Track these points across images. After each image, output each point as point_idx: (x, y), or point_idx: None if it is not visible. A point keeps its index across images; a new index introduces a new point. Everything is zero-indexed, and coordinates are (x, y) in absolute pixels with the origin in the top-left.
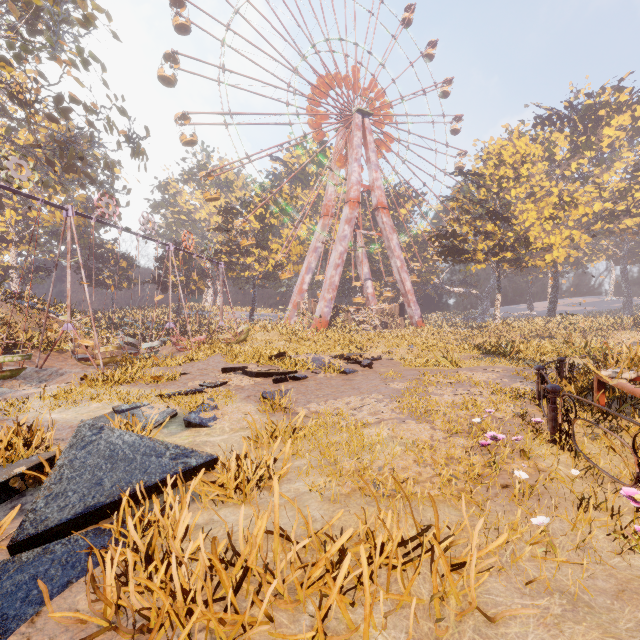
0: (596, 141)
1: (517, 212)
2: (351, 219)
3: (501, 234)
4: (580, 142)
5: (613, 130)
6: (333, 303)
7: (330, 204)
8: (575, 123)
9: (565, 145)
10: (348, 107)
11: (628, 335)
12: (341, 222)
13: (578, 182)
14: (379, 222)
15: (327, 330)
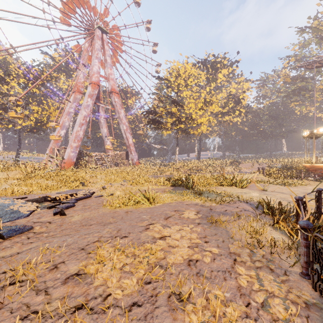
0: (216, 79)
1: (187, 102)
2: (93, 95)
3: (179, 114)
4: (210, 77)
5: (222, 75)
6: (78, 149)
7: (80, 85)
8: (208, 68)
9: (204, 79)
10: (92, 23)
11: (229, 168)
12: (86, 96)
13: (213, 91)
14: (113, 101)
15: (69, 168)
